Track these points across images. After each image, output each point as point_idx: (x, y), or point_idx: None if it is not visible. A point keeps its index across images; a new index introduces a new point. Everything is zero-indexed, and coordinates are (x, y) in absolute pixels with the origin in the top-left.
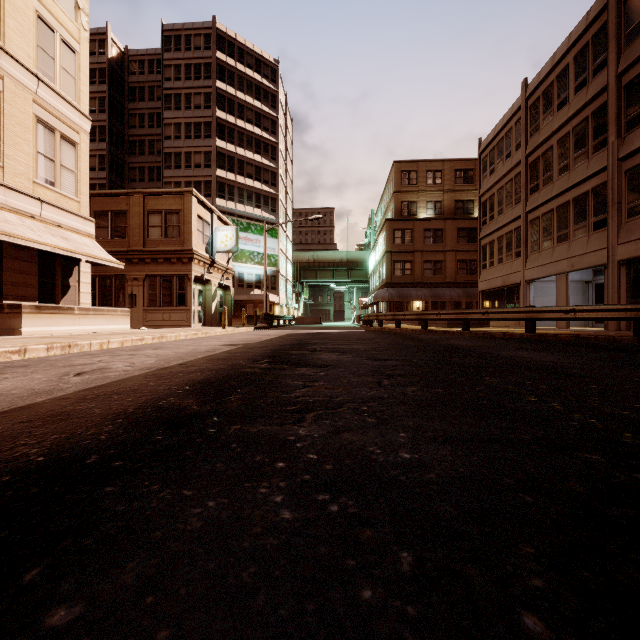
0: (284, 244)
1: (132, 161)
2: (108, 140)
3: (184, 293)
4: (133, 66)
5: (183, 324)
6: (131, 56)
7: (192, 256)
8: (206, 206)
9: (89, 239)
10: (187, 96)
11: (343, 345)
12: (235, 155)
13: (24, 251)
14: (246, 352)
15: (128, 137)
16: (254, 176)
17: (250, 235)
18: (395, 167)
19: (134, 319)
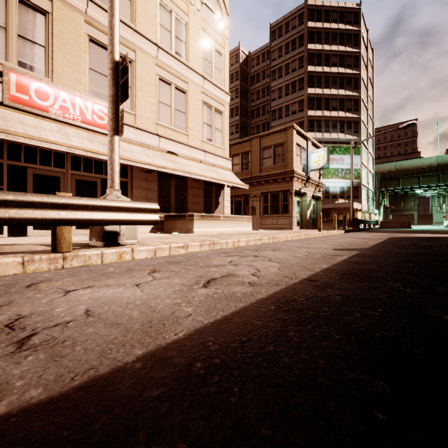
0: (365, 159)
1: (252, 123)
2: (239, 114)
3: (287, 204)
4: (253, 62)
5: (286, 227)
6: (252, 56)
7: (293, 175)
8: (303, 136)
9: (229, 172)
10: (286, 66)
11: None
12: (322, 96)
13: (197, 183)
14: (377, 263)
15: (250, 108)
16: (338, 108)
17: (334, 156)
18: None
19: (254, 223)
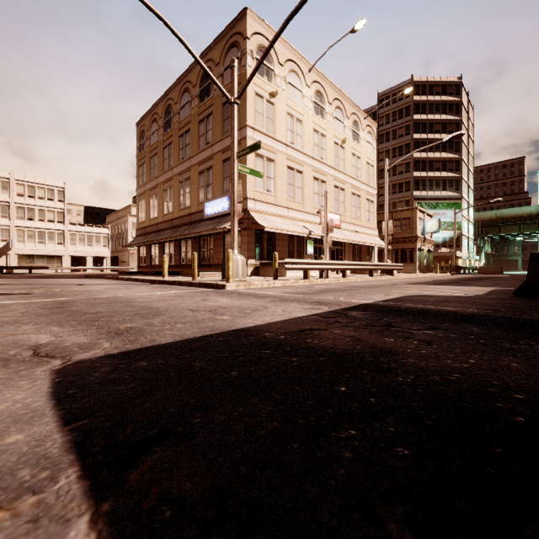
0: (466, 211)
1: None
2: None
3: (412, 257)
4: None
5: (412, 271)
6: None
7: (417, 239)
8: (421, 211)
9: (377, 238)
10: (393, 131)
11: (503, 278)
12: (426, 159)
13: (364, 246)
14: (466, 278)
15: None
16: (441, 169)
17: (438, 211)
18: None
19: None
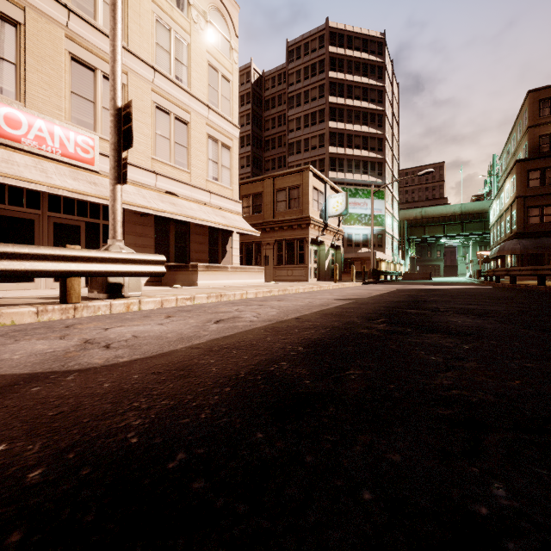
0: (390, 204)
1: (267, 155)
2: (252, 144)
3: (303, 253)
4: (267, 84)
5: (302, 279)
6: (266, 77)
7: (309, 222)
8: (320, 178)
9: (238, 216)
10: (305, 93)
11: (473, 305)
12: (344, 131)
13: (201, 228)
14: (358, 308)
15: (264, 138)
16: (361, 146)
17: (358, 199)
18: (530, 98)
19: (267, 275)
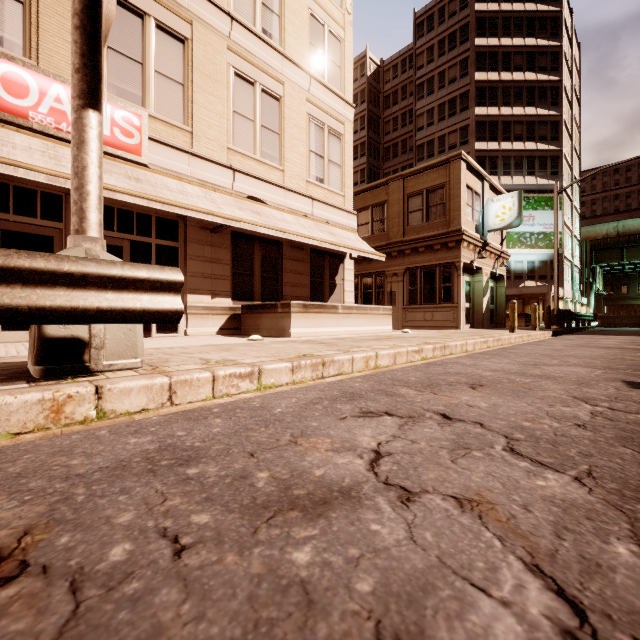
0: (568, 217)
1: (386, 167)
2: (367, 153)
3: (449, 286)
4: (387, 75)
5: (448, 325)
6: (386, 66)
7: (460, 238)
8: (476, 172)
9: (352, 234)
10: (440, 75)
11: None
12: (498, 118)
13: (299, 251)
14: None
15: (383, 145)
16: (524, 136)
17: None
18: None
19: (393, 319)
